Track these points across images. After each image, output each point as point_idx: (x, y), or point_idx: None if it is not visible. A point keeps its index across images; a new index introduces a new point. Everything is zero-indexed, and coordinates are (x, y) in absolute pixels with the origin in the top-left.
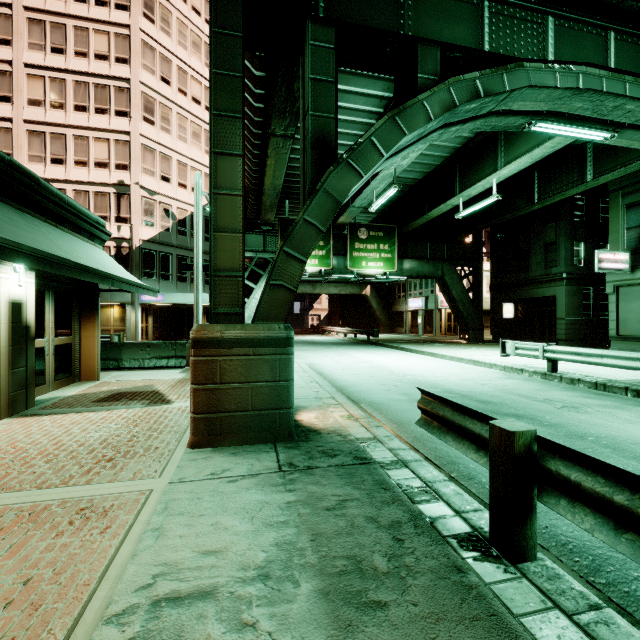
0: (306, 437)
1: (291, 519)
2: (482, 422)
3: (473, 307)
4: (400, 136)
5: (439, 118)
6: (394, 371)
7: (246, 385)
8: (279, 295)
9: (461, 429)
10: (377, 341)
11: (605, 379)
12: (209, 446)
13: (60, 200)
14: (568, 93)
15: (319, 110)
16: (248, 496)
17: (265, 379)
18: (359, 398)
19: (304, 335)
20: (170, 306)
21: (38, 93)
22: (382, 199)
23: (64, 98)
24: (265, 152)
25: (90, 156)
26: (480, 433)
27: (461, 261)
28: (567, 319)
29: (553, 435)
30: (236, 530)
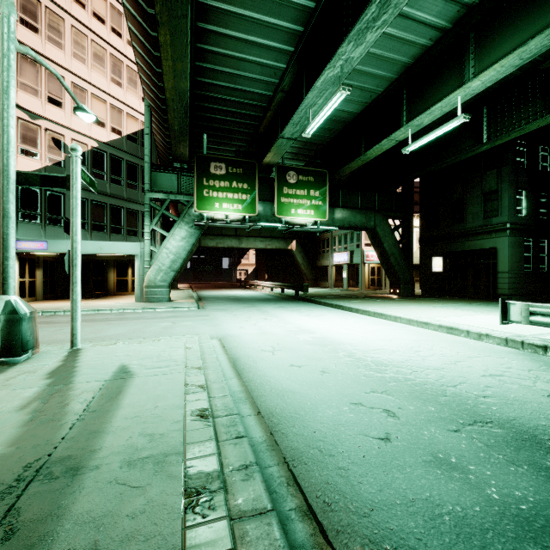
0: None
1: None
2: None
3: (404, 260)
4: None
5: None
6: (355, 353)
7: None
8: None
9: None
10: (306, 296)
11: None
12: None
13: None
14: None
15: None
16: None
17: None
18: (330, 505)
19: (230, 289)
20: None
21: None
22: (322, 114)
23: None
24: None
25: None
26: None
27: (392, 212)
28: (510, 272)
29: None
30: None
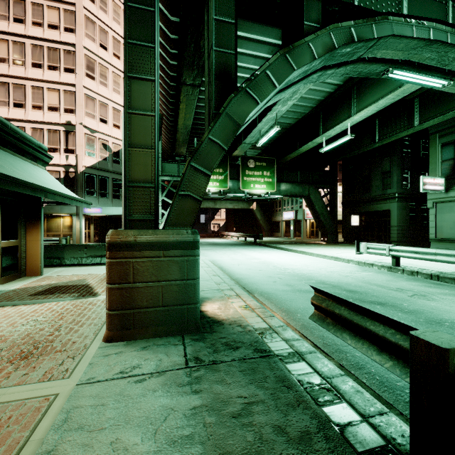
0: (211, 328)
1: (196, 432)
2: (385, 325)
3: (330, 218)
4: (290, 71)
5: (321, 58)
6: (277, 266)
7: (157, 284)
8: (187, 204)
9: (361, 329)
10: (261, 242)
11: (437, 271)
12: (123, 340)
13: (2, 125)
14: (421, 44)
15: (222, 46)
16: (154, 400)
17: (174, 278)
18: (252, 289)
19: (208, 238)
20: (107, 217)
21: (3, 52)
22: (266, 136)
23: (24, 57)
24: (179, 100)
25: (44, 102)
26: (385, 336)
27: (322, 184)
28: (398, 226)
29: (416, 321)
30: (136, 451)
